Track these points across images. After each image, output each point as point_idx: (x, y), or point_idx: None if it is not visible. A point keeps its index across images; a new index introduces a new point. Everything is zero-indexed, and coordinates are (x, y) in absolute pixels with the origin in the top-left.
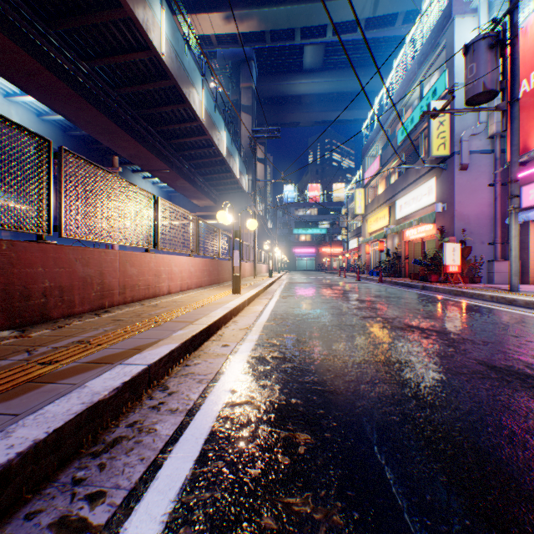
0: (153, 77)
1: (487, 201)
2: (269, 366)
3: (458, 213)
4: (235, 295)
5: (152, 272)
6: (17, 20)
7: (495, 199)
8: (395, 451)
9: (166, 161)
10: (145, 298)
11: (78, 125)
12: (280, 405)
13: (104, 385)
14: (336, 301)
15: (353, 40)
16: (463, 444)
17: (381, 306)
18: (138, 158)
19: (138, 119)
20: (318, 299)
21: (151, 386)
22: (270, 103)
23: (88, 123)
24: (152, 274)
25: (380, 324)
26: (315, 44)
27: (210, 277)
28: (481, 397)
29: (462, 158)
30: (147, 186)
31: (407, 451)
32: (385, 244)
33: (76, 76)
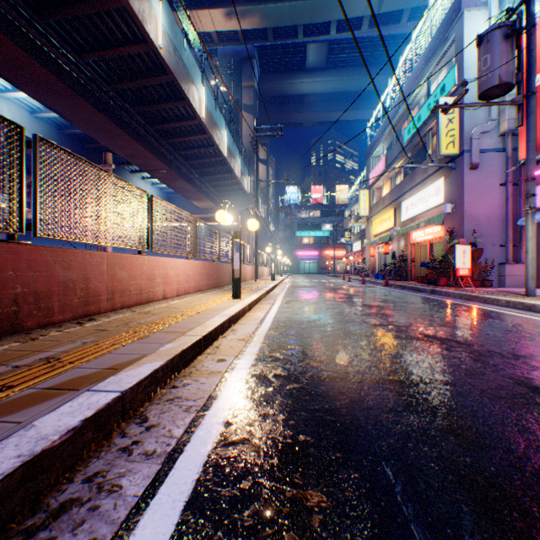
0: (151, 72)
1: (498, 201)
2: (272, 388)
3: (468, 214)
4: (235, 300)
5: (145, 276)
6: (4, 8)
7: (506, 200)
8: (444, 524)
9: (165, 161)
10: (137, 304)
11: (73, 122)
12: (285, 444)
13: (57, 424)
14: (343, 306)
15: (357, 38)
16: (533, 510)
17: (391, 312)
18: (136, 158)
19: (135, 117)
20: (323, 304)
21: (125, 418)
22: (273, 102)
23: (83, 121)
24: (145, 278)
25: (393, 334)
26: (319, 42)
27: (209, 281)
28: (533, 432)
29: (472, 156)
30: (146, 187)
31: (460, 524)
32: (390, 246)
33: (69, 70)
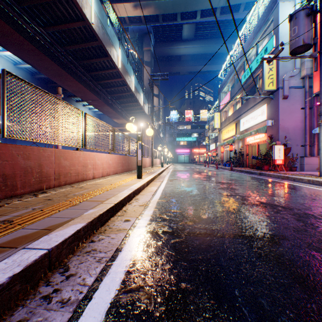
0: (87, 39)
1: (300, 119)
2: (161, 242)
3: (281, 126)
4: (138, 179)
5: (80, 164)
6: None
7: (305, 117)
8: None
9: (96, 94)
10: (75, 182)
11: (39, 70)
12: (171, 292)
13: None
14: (206, 183)
15: (213, 21)
16: None
17: (237, 187)
18: (79, 92)
19: (78, 67)
20: (193, 181)
21: (52, 269)
22: (162, 60)
23: (46, 69)
24: (80, 165)
25: (240, 201)
26: (190, 23)
27: (123, 167)
28: None
29: (284, 91)
30: (85, 110)
31: None
32: (232, 146)
33: (36, 37)
